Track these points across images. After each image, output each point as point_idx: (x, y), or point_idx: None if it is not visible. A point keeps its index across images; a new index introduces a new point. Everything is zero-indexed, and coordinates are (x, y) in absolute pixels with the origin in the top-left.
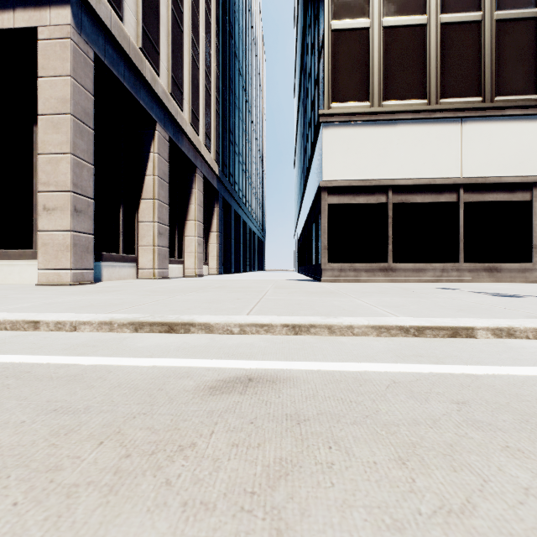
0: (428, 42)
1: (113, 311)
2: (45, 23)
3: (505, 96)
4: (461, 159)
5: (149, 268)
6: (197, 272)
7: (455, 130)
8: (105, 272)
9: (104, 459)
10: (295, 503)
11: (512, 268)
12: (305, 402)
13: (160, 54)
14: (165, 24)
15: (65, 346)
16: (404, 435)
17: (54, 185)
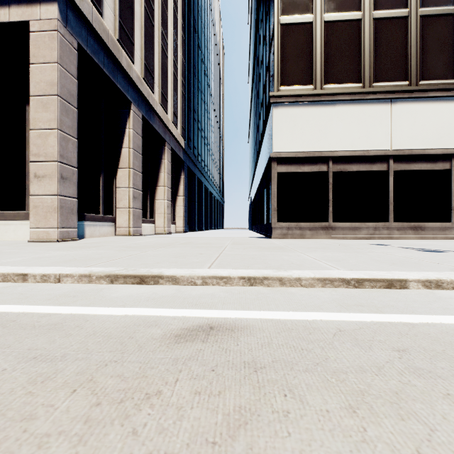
0: (362, 34)
1: (92, 265)
2: (36, 17)
3: (428, 80)
4: (390, 134)
5: (125, 226)
6: (166, 230)
7: (385, 109)
8: (87, 230)
9: (76, 407)
10: (254, 453)
11: (434, 226)
12: (261, 350)
13: (135, 44)
14: (139, 19)
15: (49, 296)
16: (353, 382)
17: (44, 156)
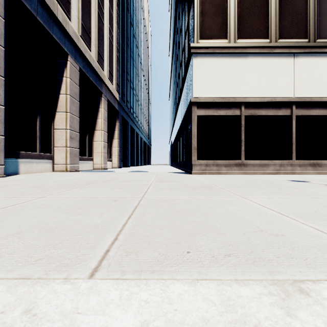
0: None
1: None
2: None
3: (324, 39)
4: (293, 83)
5: (63, 163)
6: (103, 166)
7: (289, 62)
8: (22, 167)
9: None
10: None
11: None
12: None
13: (72, 4)
14: None
15: None
16: None
17: None
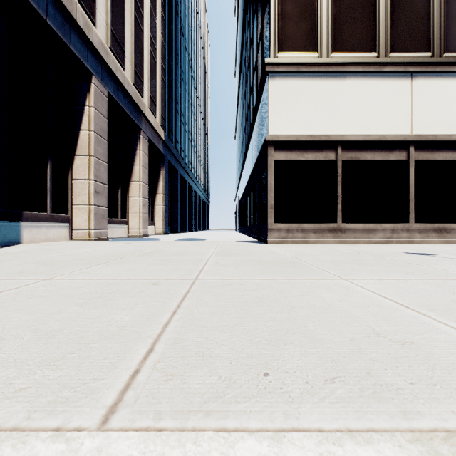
0: None
1: None
2: None
3: (454, 52)
4: (411, 115)
5: (84, 228)
6: (141, 232)
7: (405, 85)
8: (26, 233)
9: None
10: None
11: None
12: None
13: (97, 3)
14: None
15: None
16: None
17: None
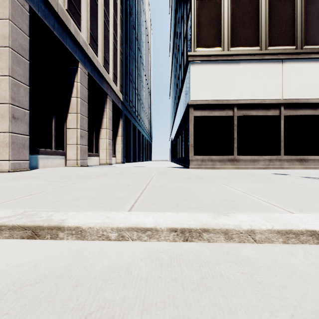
0: (260, 8)
1: None
2: None
3: (310, 45)
4: (282, 86)
5: (74, 159)
6: (108, 162)
7: (278, 67)
8: (41, 162)
9: None
10: None
11: (315, 159)
12: None
13: (82, 16)
14: None
15: None
16: None
17: None
